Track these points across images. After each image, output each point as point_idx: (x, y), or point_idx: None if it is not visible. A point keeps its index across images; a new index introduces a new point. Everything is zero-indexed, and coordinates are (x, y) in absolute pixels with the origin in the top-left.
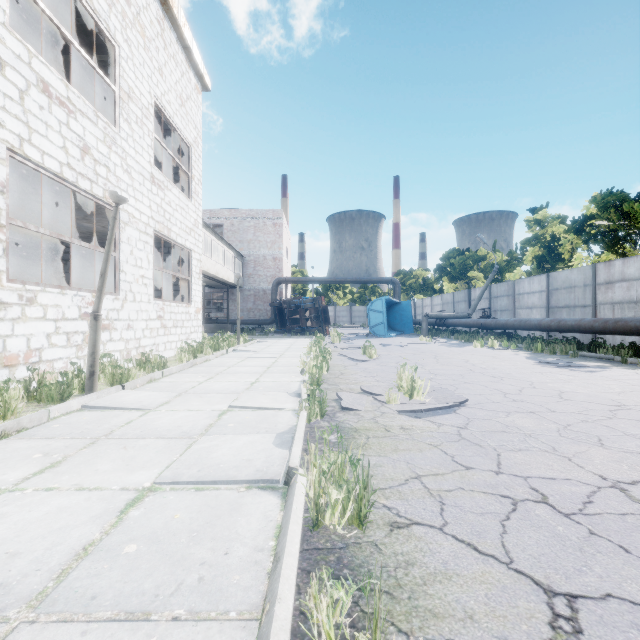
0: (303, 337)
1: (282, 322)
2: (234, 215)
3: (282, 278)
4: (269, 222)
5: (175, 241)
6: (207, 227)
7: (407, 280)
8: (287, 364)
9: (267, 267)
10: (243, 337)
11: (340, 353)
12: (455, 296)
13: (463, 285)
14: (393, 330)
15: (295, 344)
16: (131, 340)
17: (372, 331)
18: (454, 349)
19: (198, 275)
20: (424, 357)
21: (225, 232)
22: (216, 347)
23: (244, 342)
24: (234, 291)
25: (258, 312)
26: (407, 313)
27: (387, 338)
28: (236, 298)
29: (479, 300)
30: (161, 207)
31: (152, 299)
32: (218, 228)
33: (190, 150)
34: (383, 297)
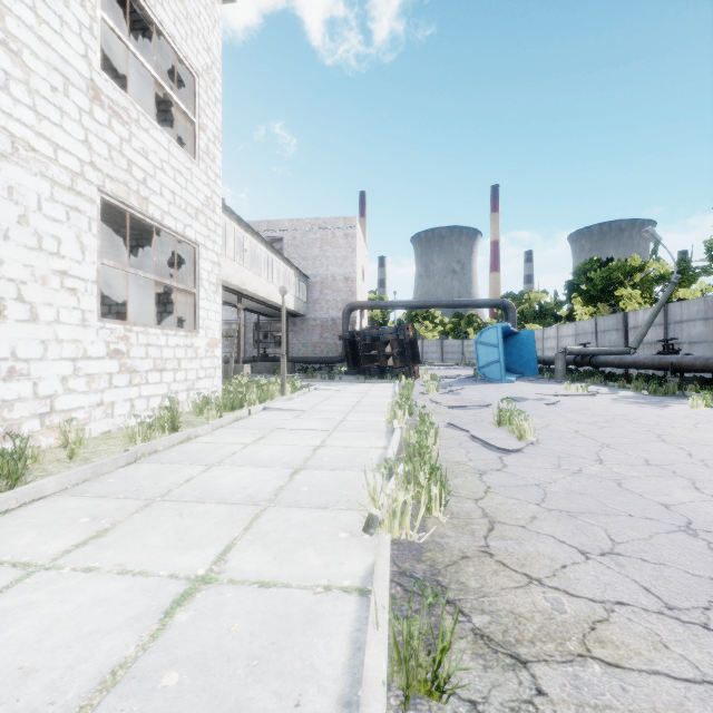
0: (382, 381)
1: (355, 360)
2: (296, 226)
3: (355, 303)
4: (339, 233)
5: (160, 223)
6: (254, 233)
7: (517, 305)
8: (342, 458)
9: (337, 290)
10: (293, 383)
11: (451, 422)
12: (599, 323)
13: (606, 308)
14: (508, 371)
15: (369, 395)
16: (22, 401)
17: (481, 373)
18: (659, 412)
19: (214, 287)
20: (636, 437)
21: (285, 247)
22: (235, 403)
23: (292, 391)
24: (296, 321)
25: (326, 347)
26: (528, 347)
27: (506, 384)
28: (299, 329)
29: (648, 327)
30: (121, 153)
31: (93, 319)
32: (278, 244)
33: (197, 82)
34: (498, 324)
